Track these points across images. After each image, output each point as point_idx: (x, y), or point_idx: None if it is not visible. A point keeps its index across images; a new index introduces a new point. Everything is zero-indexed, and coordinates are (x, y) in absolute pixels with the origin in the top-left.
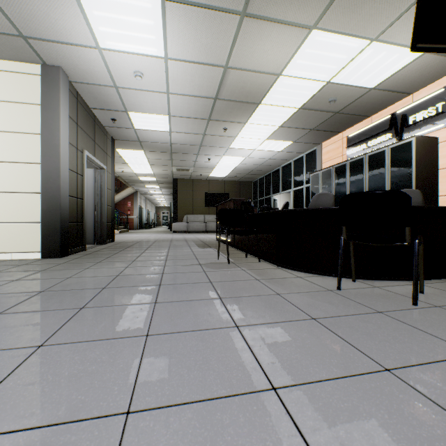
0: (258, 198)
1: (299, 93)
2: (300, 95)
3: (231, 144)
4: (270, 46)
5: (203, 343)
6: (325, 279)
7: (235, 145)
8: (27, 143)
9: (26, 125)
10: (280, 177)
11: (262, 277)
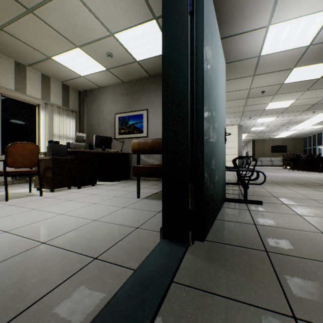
0: (307, 147)
1: (321, 118)
2: (322, 119)
3: (290, 129)
4: (306, 116)
5: (292, 173)
6: (318, 173)
7: (292, 129)
8: (234, 143)
9: (234, 140)
10: (322, 137)
11: (302, 172)
